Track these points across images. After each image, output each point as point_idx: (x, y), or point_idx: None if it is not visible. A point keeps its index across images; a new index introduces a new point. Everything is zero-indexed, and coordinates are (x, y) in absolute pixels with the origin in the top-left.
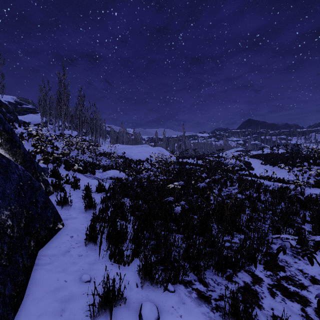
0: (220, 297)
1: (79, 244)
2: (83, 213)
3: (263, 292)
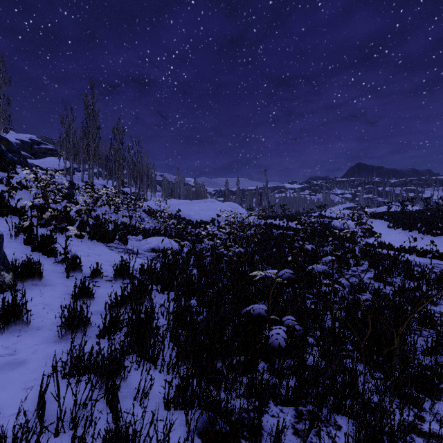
0: None
1: None
2: (54, 342)
3: None
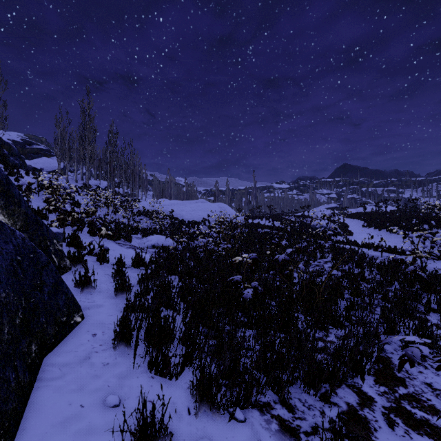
0: (314, 429)
1: (104, 347)
2: (113, 298)
3: (377, 419)
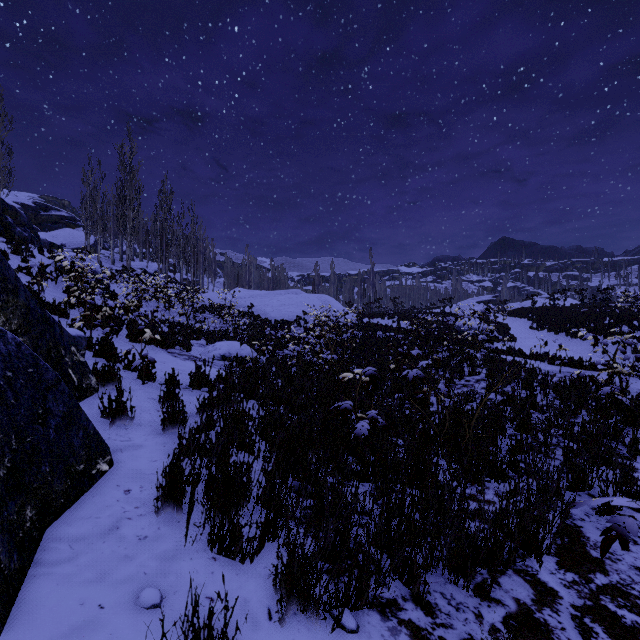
0: None
1: (142, 510)
2: (159, 435)
3: (564, 627)
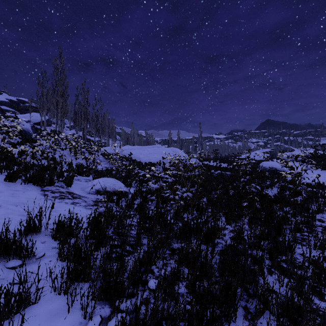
0: None
1: None
2: None
3: None
